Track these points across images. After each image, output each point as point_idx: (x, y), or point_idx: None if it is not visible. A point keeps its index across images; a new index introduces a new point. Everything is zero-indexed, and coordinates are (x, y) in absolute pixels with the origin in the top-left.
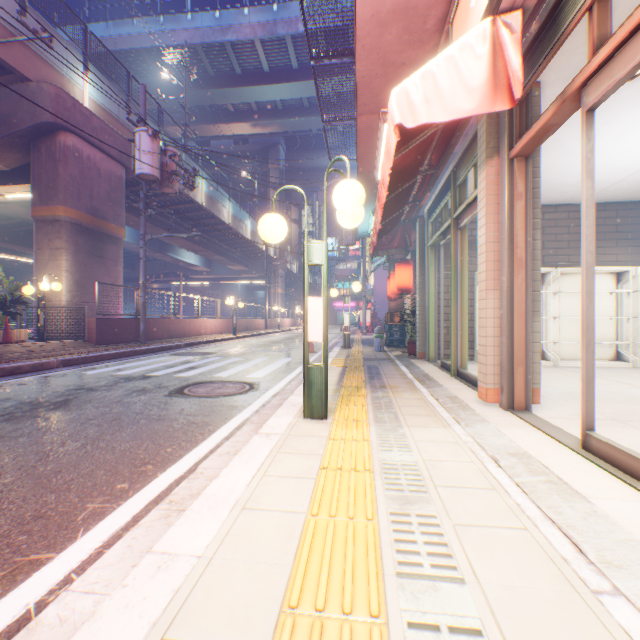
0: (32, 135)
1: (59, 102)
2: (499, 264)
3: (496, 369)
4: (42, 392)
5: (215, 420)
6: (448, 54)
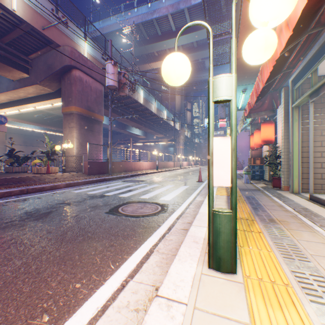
0: (61, 73)
1: (72, 54)
2: None
3: None
4: (43, 204)
5: (129, 244)
6: None
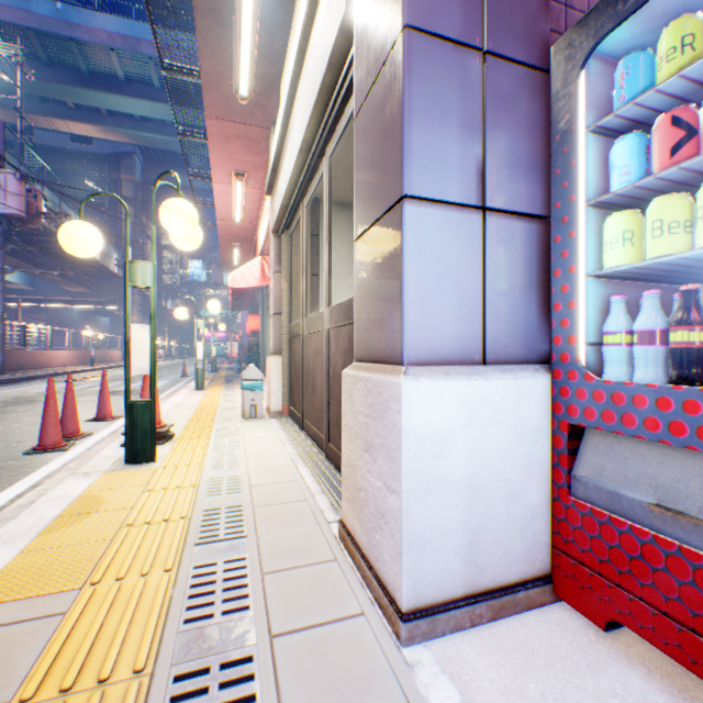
0: None
1: None
2: None
3: None
4: None
5: None
6: (249, 266)
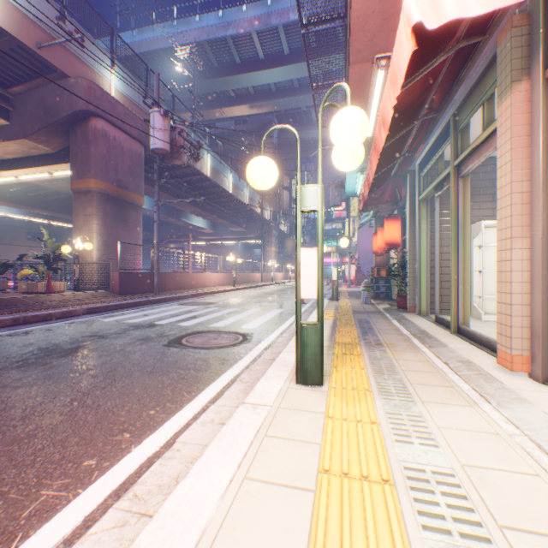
0: (70, 122)
1: (90, 93)
2: (529, 207)
3: (525, 332)
4: (61, 338)
5: (205, 376)
6: None
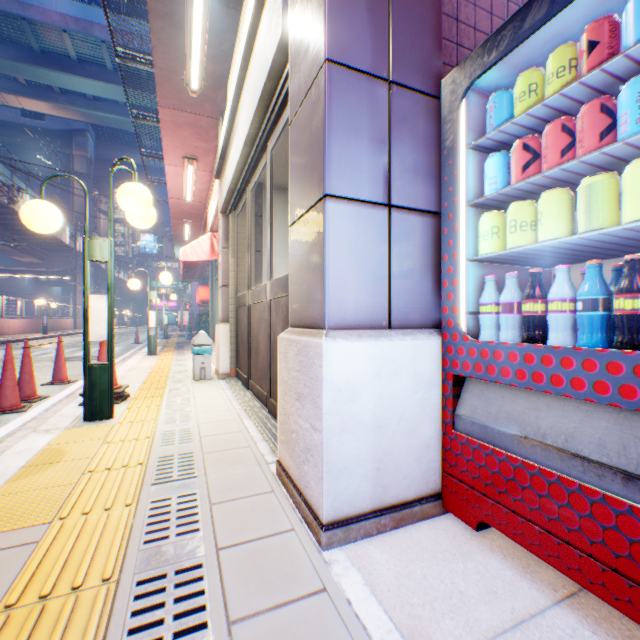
0: None
1: None
2: None
3: None
4: None
5: None
6: (199, 241)
